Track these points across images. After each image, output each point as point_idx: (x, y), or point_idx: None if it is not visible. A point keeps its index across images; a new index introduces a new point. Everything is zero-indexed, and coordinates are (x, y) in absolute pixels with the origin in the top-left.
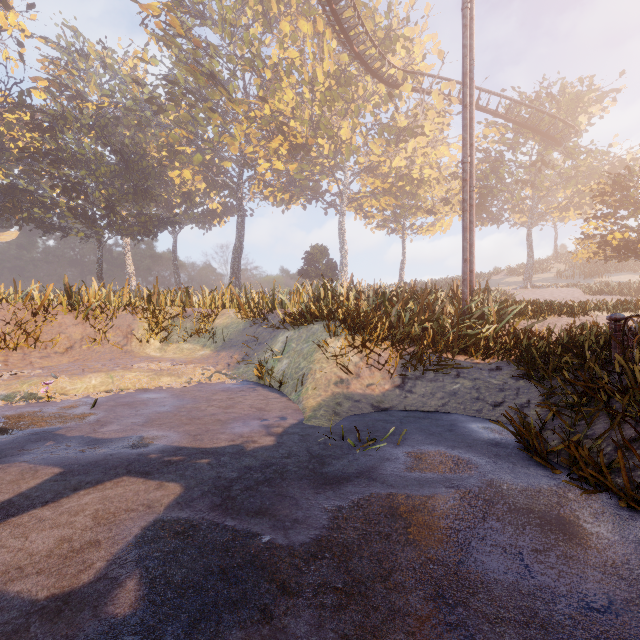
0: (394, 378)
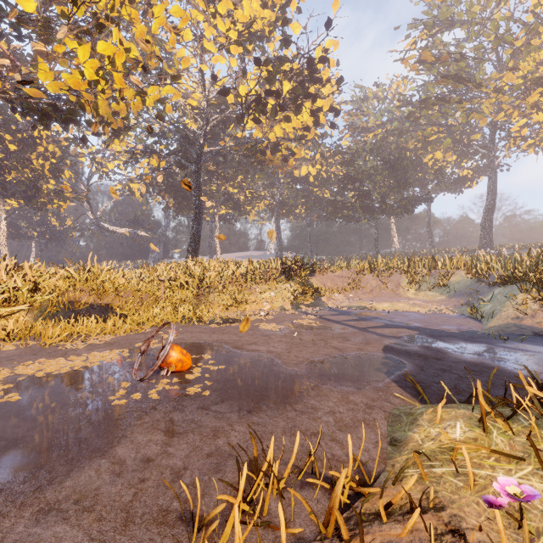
0: None
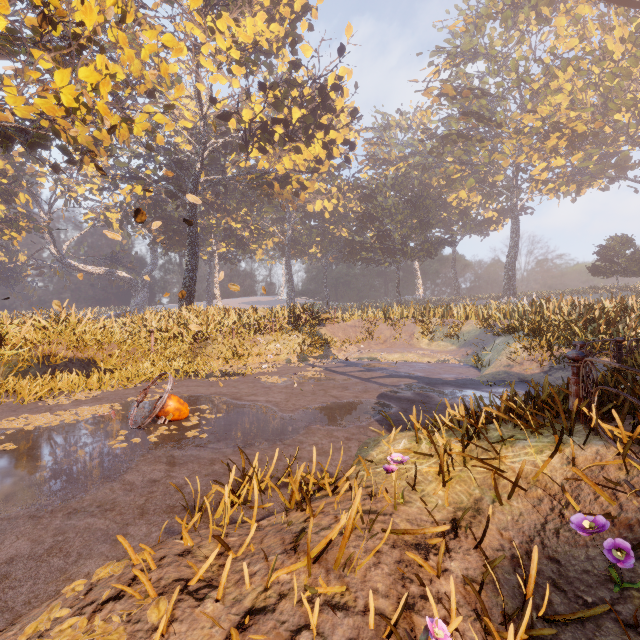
0: (544, 368)
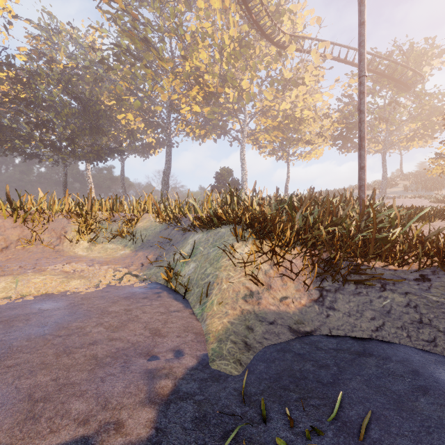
0: (310, 290)
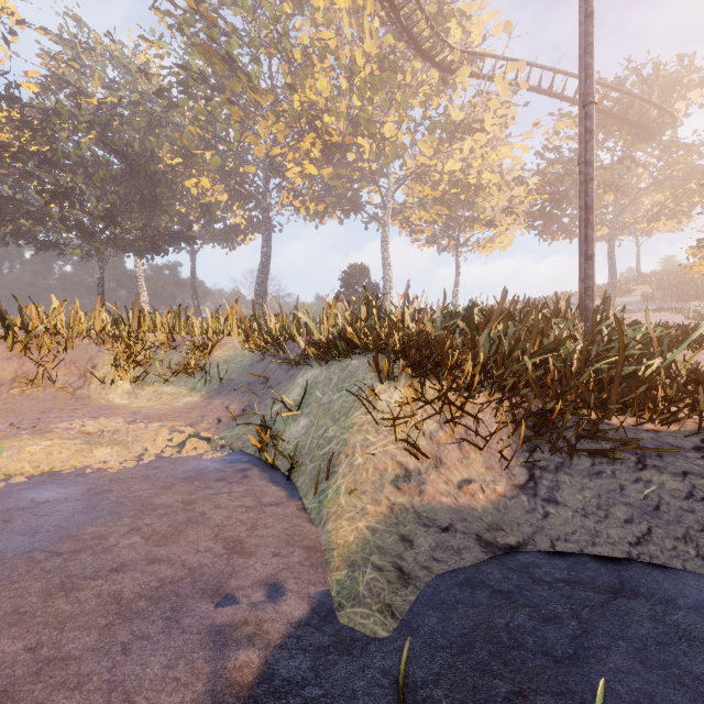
0: (511, 467)
